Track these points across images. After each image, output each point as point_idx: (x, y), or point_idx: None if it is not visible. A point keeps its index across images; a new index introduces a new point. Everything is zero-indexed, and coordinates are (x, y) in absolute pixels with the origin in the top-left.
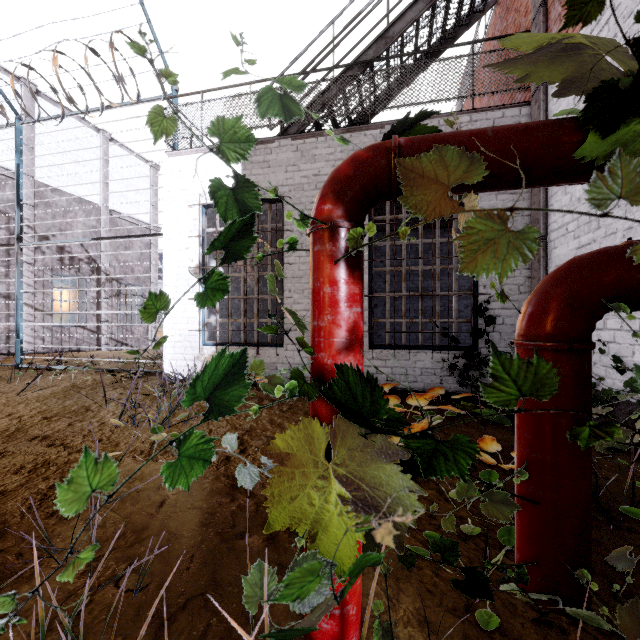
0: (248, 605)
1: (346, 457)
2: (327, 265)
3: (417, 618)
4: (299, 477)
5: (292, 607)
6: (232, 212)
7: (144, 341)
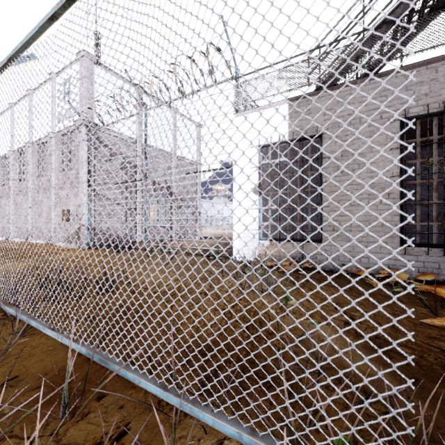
0: None
1: None
2: None
3: None
4: None
5: None
6: None
7: (193, 236)
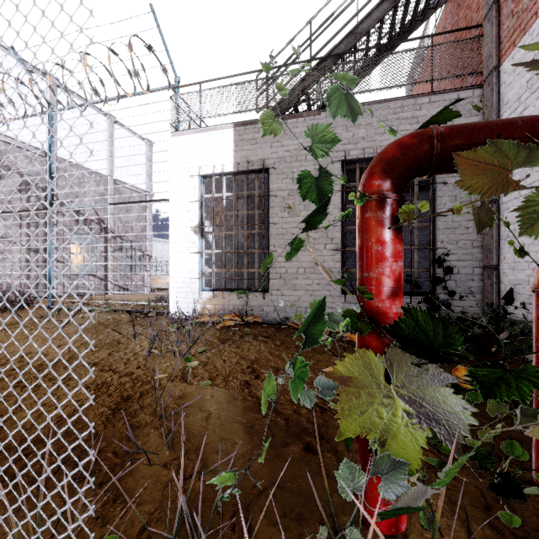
0: (343, 492)
1: (404, 380)
2: (378, 228)
3: (448, 511)
4: (365, 395)
5: (381, 494)
6: (311, 188)
7: (141, 287)
